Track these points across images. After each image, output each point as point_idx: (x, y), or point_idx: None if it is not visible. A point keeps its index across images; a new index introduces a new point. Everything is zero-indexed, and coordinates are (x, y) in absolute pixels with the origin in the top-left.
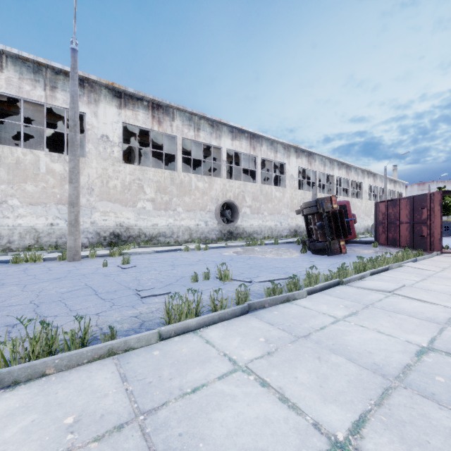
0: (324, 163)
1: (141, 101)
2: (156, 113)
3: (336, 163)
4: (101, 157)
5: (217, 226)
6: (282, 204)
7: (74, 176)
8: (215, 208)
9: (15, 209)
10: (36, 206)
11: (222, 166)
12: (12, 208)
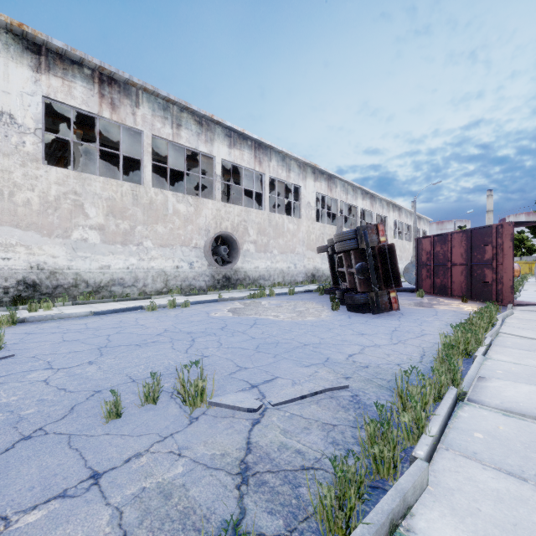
0: (346, 190)
1: (80, 67)
2: (108, 91)
3: (360, 192)
4: None
5: (207, 269)
6: (296, 239)
7: None
8: (204, 244)
9: None
10: None
11: (215, 183)
12: None
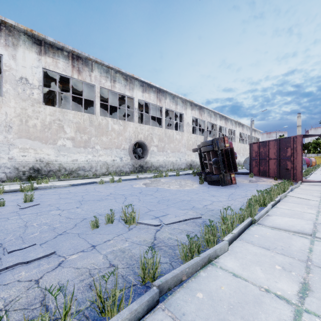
0: (210, 115)
1: (62, 51)
2: (76, 63)
3: (218, 116)
4: (19, 97)
5: (130, 161)
6: (181, 144)
7: None
8: (128, 147)
9: None
10: None
11: (134, 113)
12: None
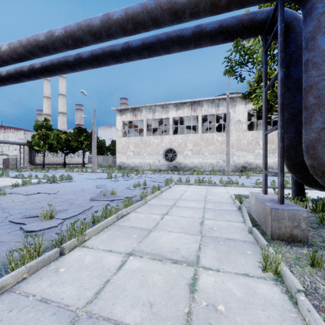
0: None
1: None
2: None
3: None
4: (237, 130)
5: None
6: None
7: (228, 144)
8: None
9: (206, 156)
10: (213, 155)
11: None
12: (205, 156)
